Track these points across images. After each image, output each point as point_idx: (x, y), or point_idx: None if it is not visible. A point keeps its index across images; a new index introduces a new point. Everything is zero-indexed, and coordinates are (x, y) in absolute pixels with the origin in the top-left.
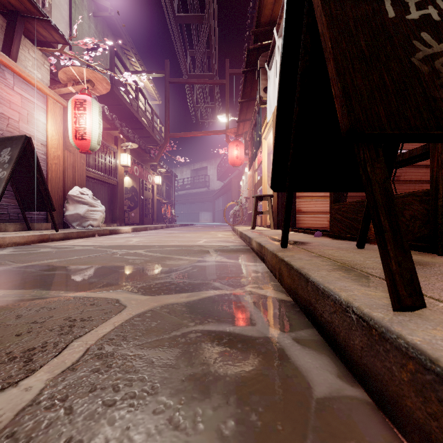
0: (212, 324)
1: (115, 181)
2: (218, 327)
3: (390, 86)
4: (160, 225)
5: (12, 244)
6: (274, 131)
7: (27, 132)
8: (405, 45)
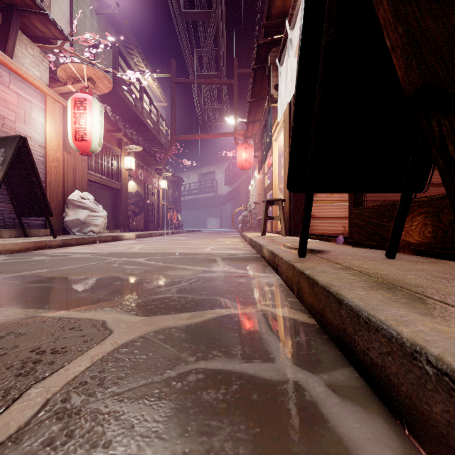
0: (218, 359)
1: (119, 185)
2: (225, 365)
3: None
4: (165, 232)
5: (4, 252)
6: (285, 132)
7: (24, 133)
8: None
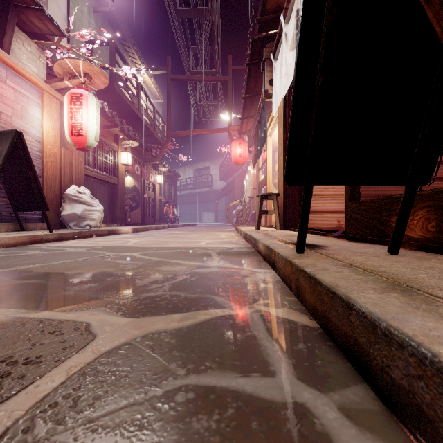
0: (212, 372)
1: (116, 179)
2: (220, 380)
3: None
4: (161, 226)
5: None
6: (280, 126)
7: (21, 128)
8: None
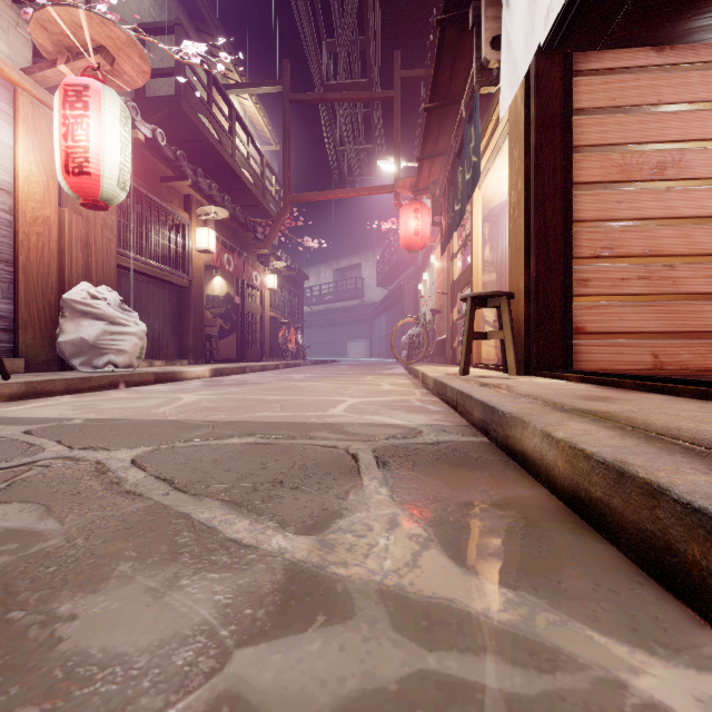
0: None
1: (186, 279)
2: None
3: None
4: (272, 364)
5: None
6: (513, 145)
7: None
8: None
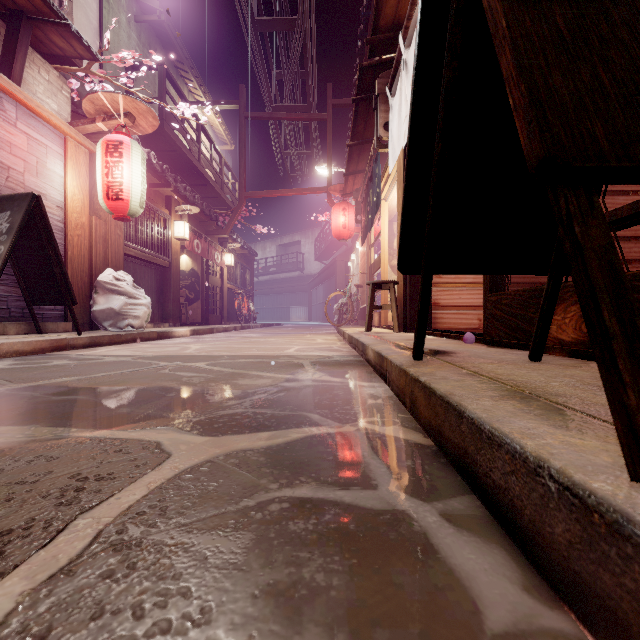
0: (307, 486)
1: (167, 260)
2: (316, 492)
3: (611, 88)
4: (232, 326)
5: (11, 354)
6: (399, 188)
7: (36, 189)
8: (632, 22)
